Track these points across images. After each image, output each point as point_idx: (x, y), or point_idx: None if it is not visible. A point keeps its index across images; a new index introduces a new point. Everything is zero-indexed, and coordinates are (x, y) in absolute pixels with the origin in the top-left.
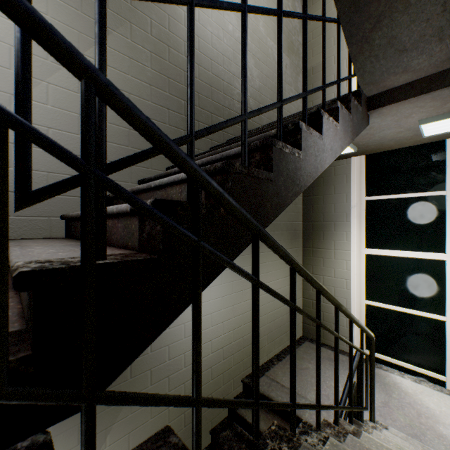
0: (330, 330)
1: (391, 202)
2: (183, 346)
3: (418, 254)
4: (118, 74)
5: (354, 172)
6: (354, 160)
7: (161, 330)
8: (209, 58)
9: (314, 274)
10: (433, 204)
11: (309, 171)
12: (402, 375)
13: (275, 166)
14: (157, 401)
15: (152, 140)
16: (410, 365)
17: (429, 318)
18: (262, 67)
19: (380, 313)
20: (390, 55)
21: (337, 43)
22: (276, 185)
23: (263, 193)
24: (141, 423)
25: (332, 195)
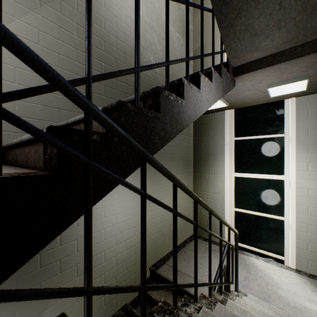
0: (205, 229)
1: (250, 141)
2: (104, 246)
3: (267, 176)
4: (49, 38)
5: (227, 120)
6: (227, 112)
7: (56, 235)
8: (124, 34)
9: (201, 191)
10: (277, 142)
11: (190, 115)
12: (257, 258)
13: (162, 109)
14: (45, 294)
15: (41, 73)
16: (263, 250)
17: (274, 219)
18: (164, 44)
19: (244, 216)
20: (247, 37)
21: (212, 26)
22: (163, 122)
23: (152, 127)
24: (69, 306)
25: (213, 136)
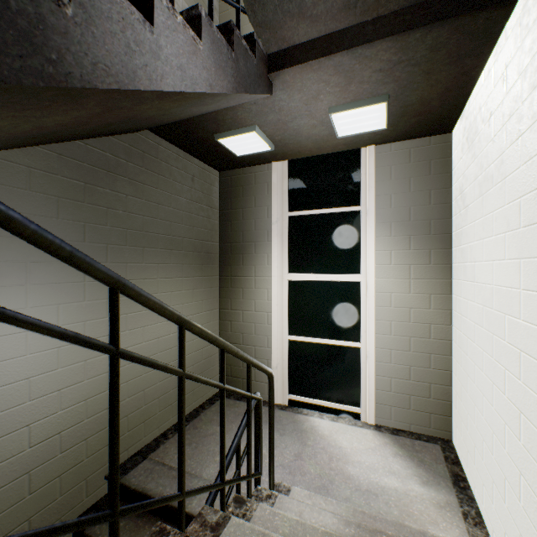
0: (158, 365)
1: (313, 219)
2: None
3: (337, 277)
4: None
5: (275, 181)
6: (276, 166)
7: None
8: None
9: (233, 310)
10: (350, 220)
11: (106, 63)
12: (321, 416)
13: None
14: None
15: None
16: (331, 402)
17: (347, 347)
18: None
19: (303, 348)
20: None
21: None
22: None
23: None
24: None
25: (253, 208)
